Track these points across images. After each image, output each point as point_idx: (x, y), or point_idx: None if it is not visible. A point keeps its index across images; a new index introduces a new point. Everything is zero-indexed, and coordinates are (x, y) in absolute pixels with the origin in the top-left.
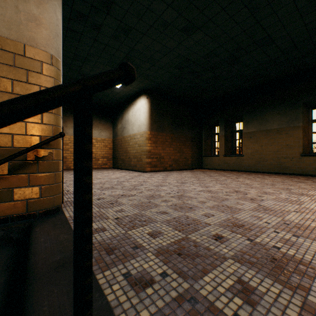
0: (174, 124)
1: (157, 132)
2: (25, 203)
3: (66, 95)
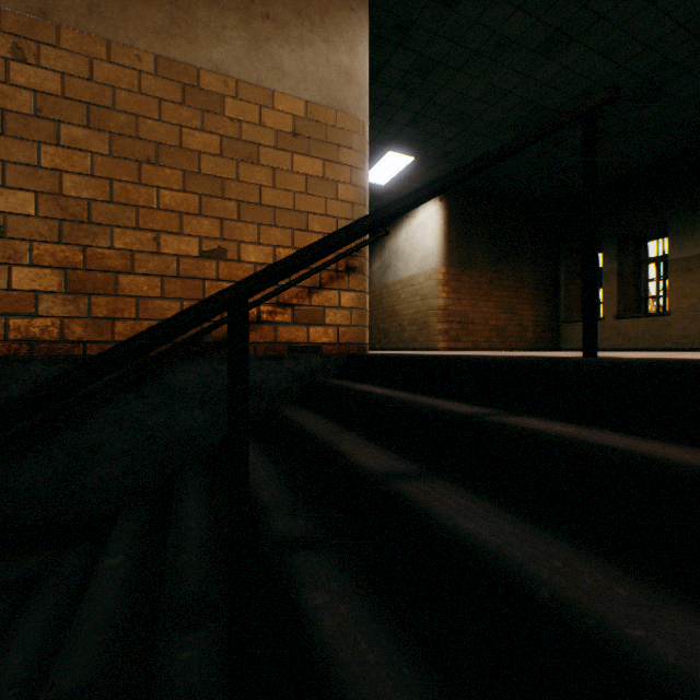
0: (494, 252)
1: (460, 268)
2: (336, 331)
3: (586, 111)
